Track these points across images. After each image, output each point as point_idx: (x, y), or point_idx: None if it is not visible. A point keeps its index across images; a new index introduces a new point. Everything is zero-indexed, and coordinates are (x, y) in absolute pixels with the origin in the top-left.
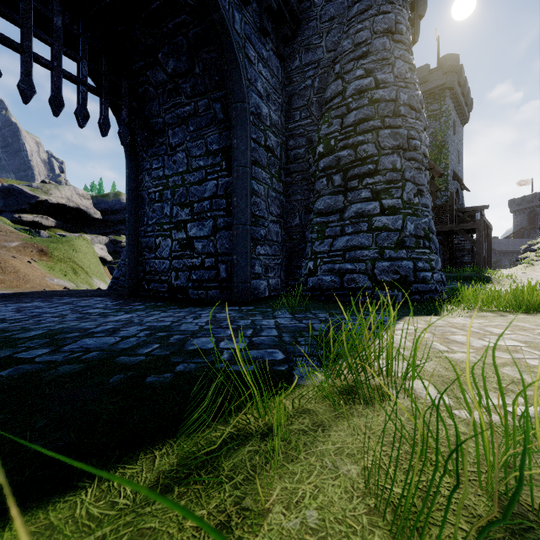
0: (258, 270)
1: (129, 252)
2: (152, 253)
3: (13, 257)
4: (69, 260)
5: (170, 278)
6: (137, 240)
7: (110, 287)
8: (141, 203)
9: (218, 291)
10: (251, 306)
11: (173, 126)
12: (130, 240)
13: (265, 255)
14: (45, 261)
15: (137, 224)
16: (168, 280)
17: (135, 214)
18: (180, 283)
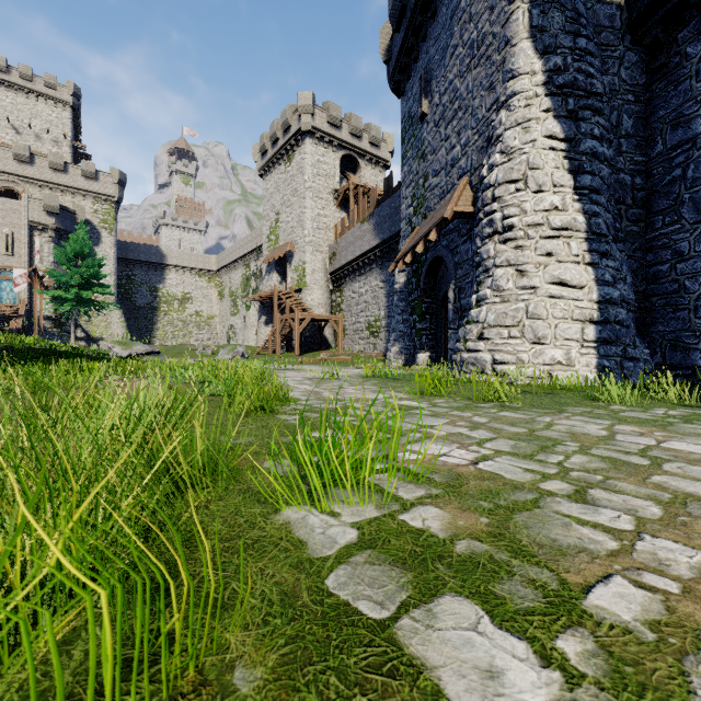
0: None
1: None
2: None
3: None
4: None
5: None
6: None
7: None
8: None
9: None
10: None
11: None
12: None
13: None
14: None
15: None
16: None
17: None
18: None
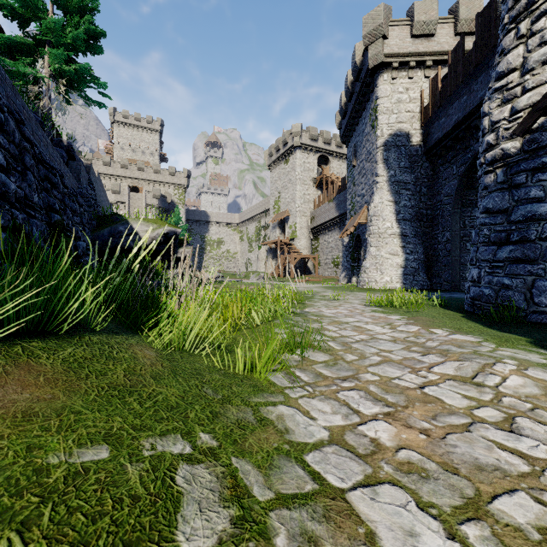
0: None
1: None
2: None
3: None
4: None
5: None
6: None
7: None
8: None
9: None
10: None
11: None
12: None
13: None
14: None
15: None
16: None
17: None
18: None
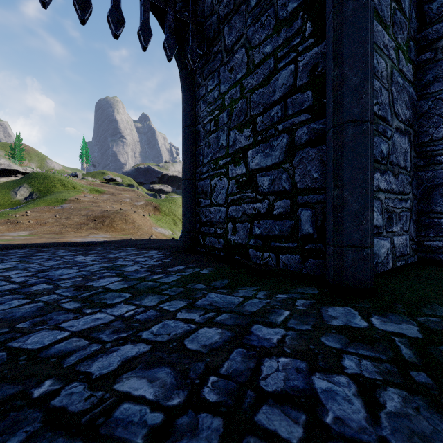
0: (376, 220)
1: (185, 200)
2: (207, 199)
3: (134, 212)
4: (172, 214)
5: (225, 231)
6: (193, 185)
7: (180, 237)
8: (197, 140)
9: (296, 257)
10: (400, 317)
11: (229, 18)
12: (185, 186)
13: (387, 191)
14: (156, 215)
15: (193, 165)
16: (223, 234)
17: (191, 154)
18: (239, 240)
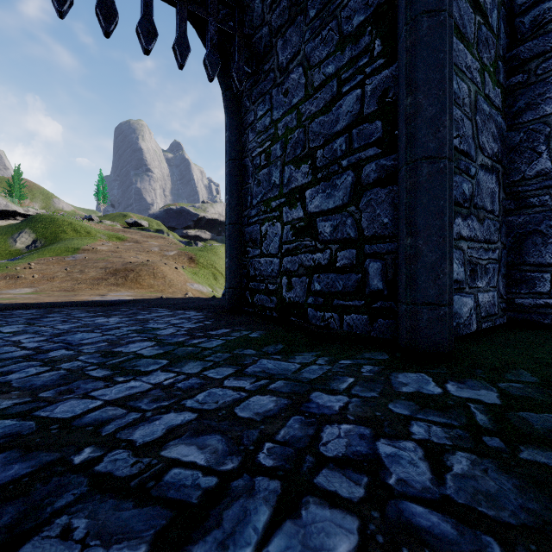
0: (457, 273)
1: (229, 249)
2: (256, 248)
3: (164, 264)
4: (211, 266)
5: (279, 286)
6: (240, 232)
7: (223, 295)
8: (244, 177)
9: (363, 317)
10: (479, 383)
11: (283, 30)
12: (230, 232)
13: (470, 239)
14: (192, 268)
15: (240, 207)
16: (277, 290)
17: (236, 194)
18: (295, 297)
